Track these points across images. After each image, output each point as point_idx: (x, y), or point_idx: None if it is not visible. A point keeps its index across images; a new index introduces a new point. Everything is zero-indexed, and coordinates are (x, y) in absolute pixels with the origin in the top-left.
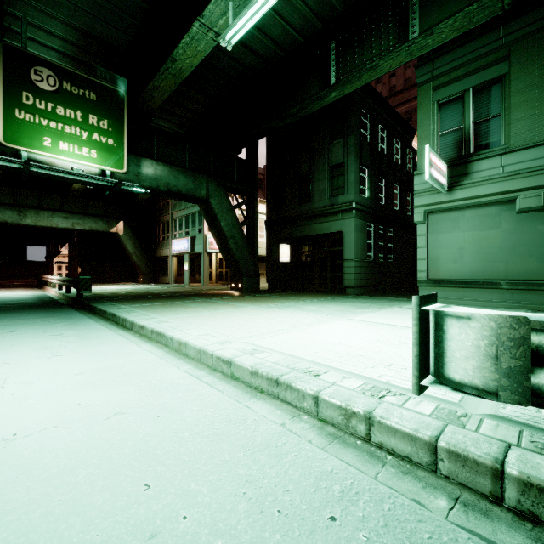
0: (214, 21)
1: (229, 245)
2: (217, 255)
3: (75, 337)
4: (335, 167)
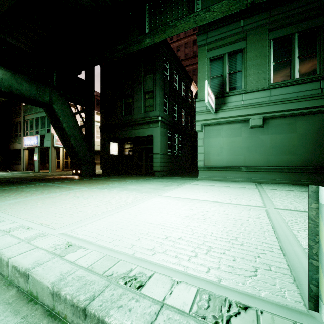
0: None
1: (70, 141)
2: (63, 149)
3: None
4: (148, 93)
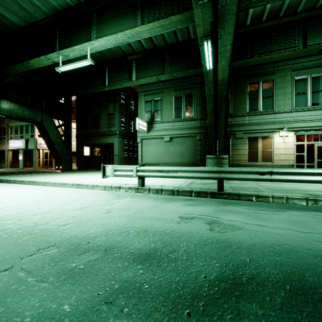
0: (52, 58)
1: (54, 146)
2: (43, 150)
3: None
4: (110, 115)
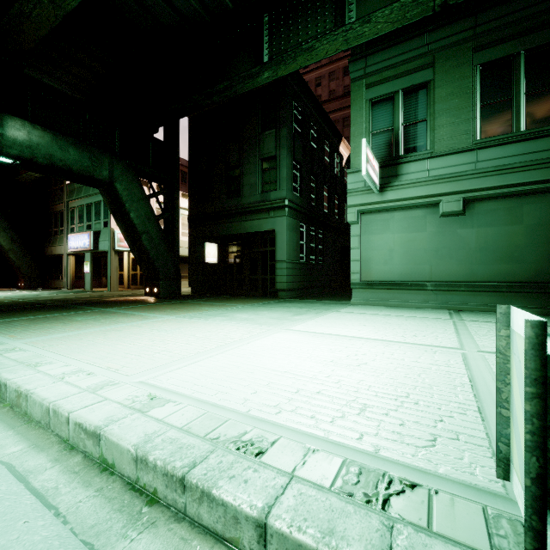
0: None
1: (141, 241)
2: (129, 254)
3: None
4: (267, 160)
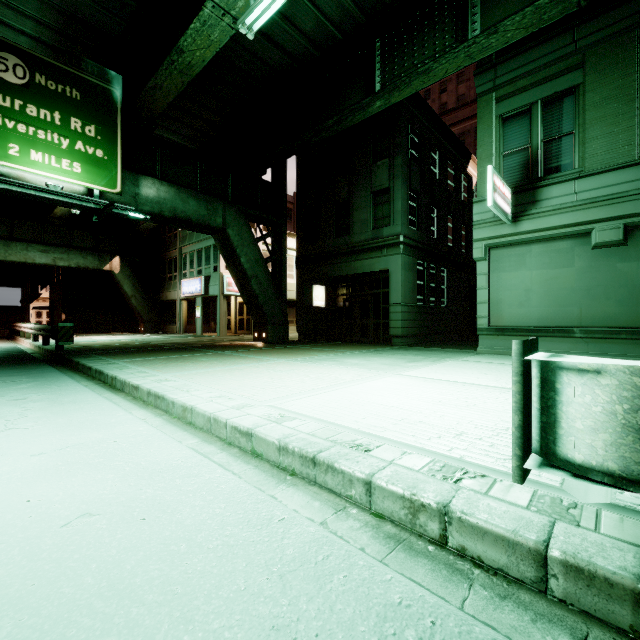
0: (231, 2)
1: (250, 285)
2: (236, 299)
3: (43, 401)
4: (379, 193)
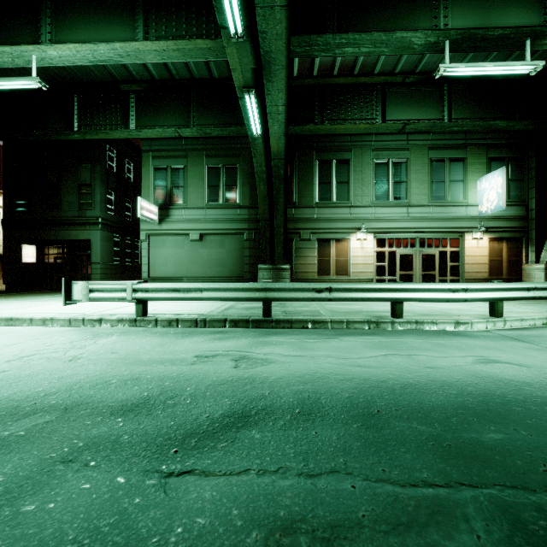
0: None
1: None
2: None
3: None
4: (84, 186)
